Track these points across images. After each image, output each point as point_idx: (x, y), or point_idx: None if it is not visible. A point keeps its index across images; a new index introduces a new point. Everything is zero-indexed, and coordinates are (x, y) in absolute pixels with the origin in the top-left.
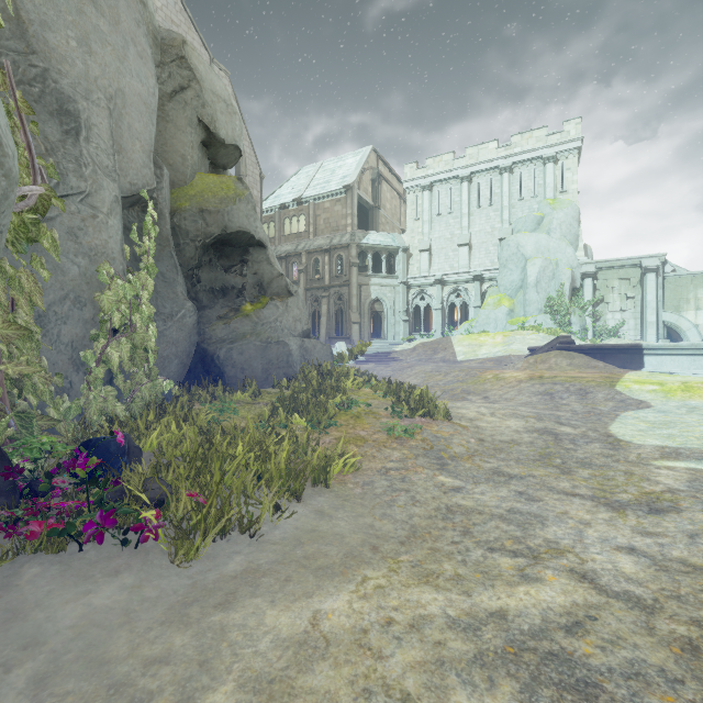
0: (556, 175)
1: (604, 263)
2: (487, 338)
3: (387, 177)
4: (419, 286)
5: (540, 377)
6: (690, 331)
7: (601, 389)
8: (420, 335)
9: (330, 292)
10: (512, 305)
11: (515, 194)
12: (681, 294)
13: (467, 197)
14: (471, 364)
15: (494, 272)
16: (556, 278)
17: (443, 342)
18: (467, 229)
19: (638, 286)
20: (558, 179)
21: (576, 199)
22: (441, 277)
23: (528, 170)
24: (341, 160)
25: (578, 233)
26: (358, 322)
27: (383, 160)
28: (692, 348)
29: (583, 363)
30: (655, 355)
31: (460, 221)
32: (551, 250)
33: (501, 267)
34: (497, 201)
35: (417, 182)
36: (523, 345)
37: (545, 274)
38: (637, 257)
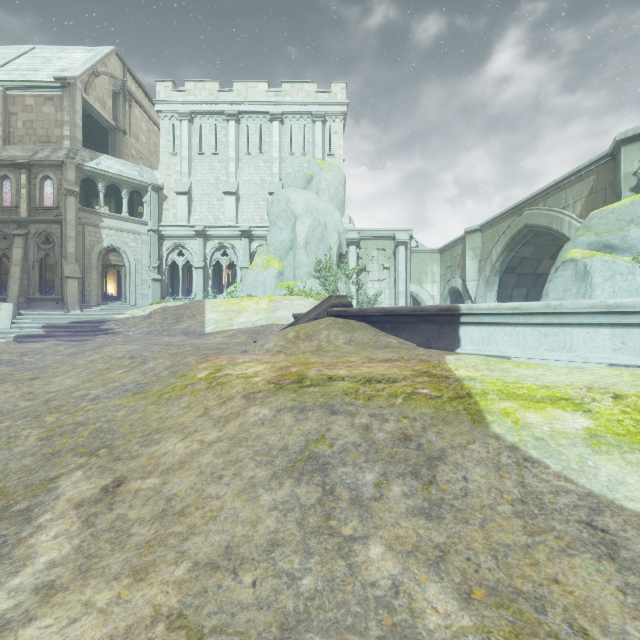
0: (325, 136)
1: (366, 232)
2: (250, 303)
3: (141, 101)
4: (175, 237)
5: (300, 380)
6: (429, 301)
7: (460, 435)
8: (174, 299)
9: (28, 230)
10: (282, 268)
11: (286, 148)
12: (423, 268)
13: (234, 138)
14: (217, 338)
15: (264, 230)
16: (325, 241)
17: (193, 306)
18: (234, 176)
19: (392, 257)
20: (326, 141)
21: (342, 165)
22: (202, 228)
23: (299, 125)
24: (63, 51)
25: (344, 199)
26: (77, 277)
27: (135, 77)
28: (547, 313)
29: (369, 338)
30: (478, 325)
31: (227, 166)
32: (321, 212)
33: (271, 224)
34: (267, 151)
35: (174, 107)
36: (290, 311)
37: (314, 235)
38: (392, 229)
